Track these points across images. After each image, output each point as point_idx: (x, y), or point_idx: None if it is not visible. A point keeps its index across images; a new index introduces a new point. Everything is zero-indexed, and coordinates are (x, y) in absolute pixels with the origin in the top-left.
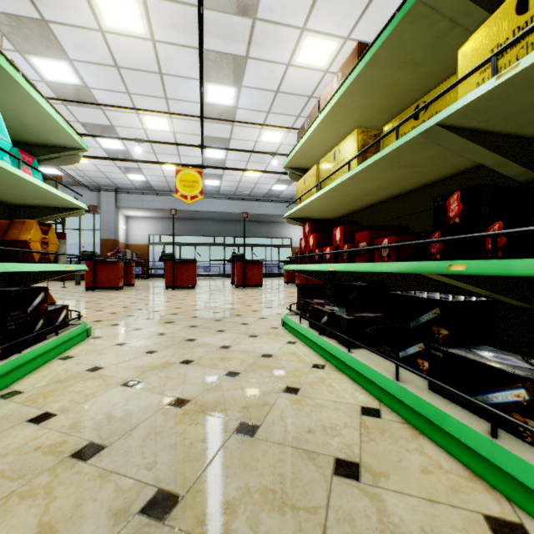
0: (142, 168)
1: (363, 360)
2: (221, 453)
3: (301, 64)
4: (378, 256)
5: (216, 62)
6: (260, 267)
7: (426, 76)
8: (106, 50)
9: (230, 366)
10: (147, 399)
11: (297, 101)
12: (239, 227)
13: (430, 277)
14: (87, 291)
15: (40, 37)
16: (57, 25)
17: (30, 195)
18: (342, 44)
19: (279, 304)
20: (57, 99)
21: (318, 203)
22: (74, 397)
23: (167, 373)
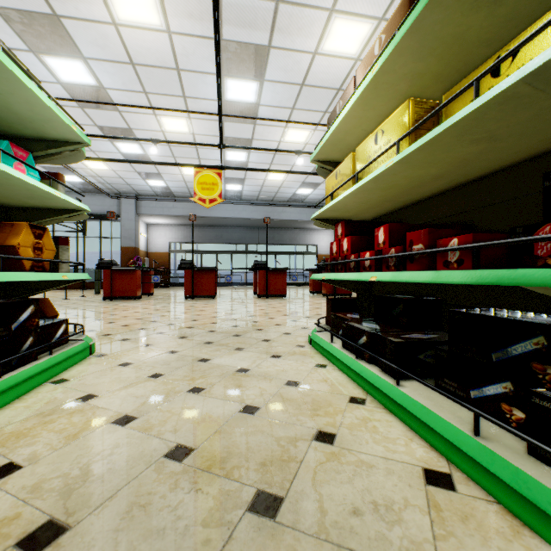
0: (161, 174)
1: (419, 399)
2: (227, 550)
3: (329, 52)
4: (441, 262)
5: (236, 54)
6: (284, 276)
7: (507, 20)
8: (120, 45)
9: (247, 398)
10: (139, 445)
11: (324, 95)
12: (261, 234)
13: (505, 289)
14: (104, 301)
15: (53, 35)
16: (70, 20)
17: (20, 194)
18: (376, 26)
19: (305, 316)
20: (72, 100)
21: (354, 199)
22: (52, 439)
23: (170, 406)
